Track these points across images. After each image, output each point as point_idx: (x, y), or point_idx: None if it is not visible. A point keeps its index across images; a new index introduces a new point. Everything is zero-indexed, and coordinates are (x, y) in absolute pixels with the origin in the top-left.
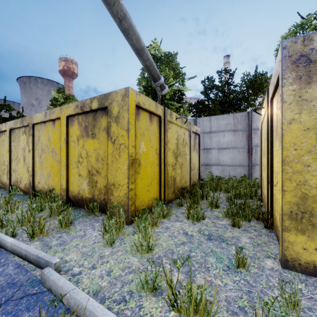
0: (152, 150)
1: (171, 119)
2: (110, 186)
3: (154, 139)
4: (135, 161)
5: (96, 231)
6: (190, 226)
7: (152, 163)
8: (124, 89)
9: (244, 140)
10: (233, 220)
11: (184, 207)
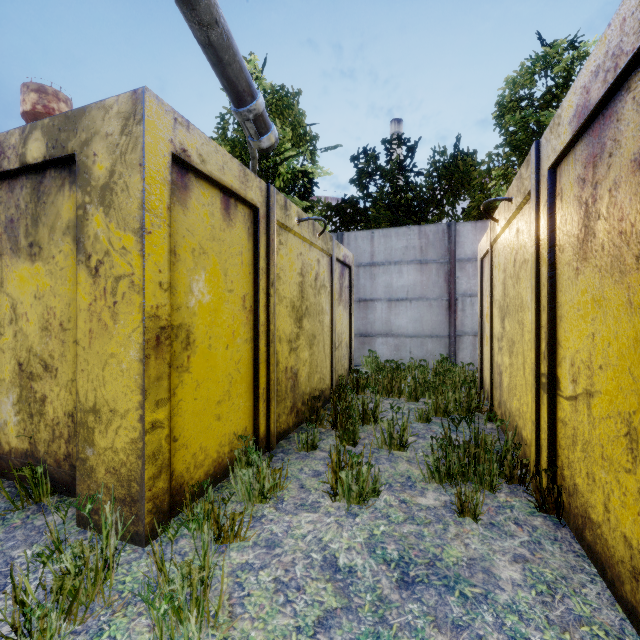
0: (231, 301)
1: (287, 220)
2: (85, 417)
3: (237, 270)
4: (174, 332)
5: (9, 592)
6: (343, 524)
7: (233, 336)
8: (129, 97)
9: (441, 284)
10: (458, 496)
11: (320, 452)
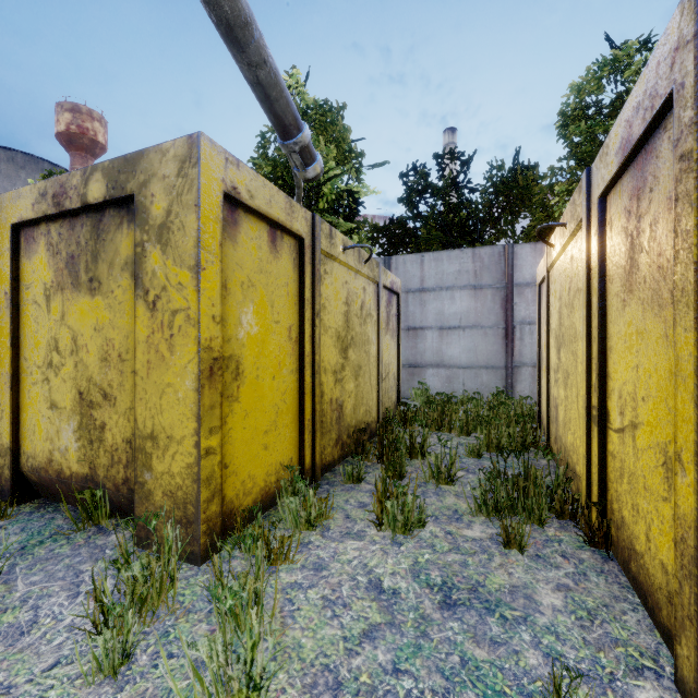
0: (277, 332)
1: (332, 249)
2: (143, 443)
3: (283, 301)
4: (225, 363)
5: (83, 599)
6: (388, 552)
7: (279, 367)
8: (185, 141)
9: (497, 310)
10: (504, 528)
11: (366, 485)
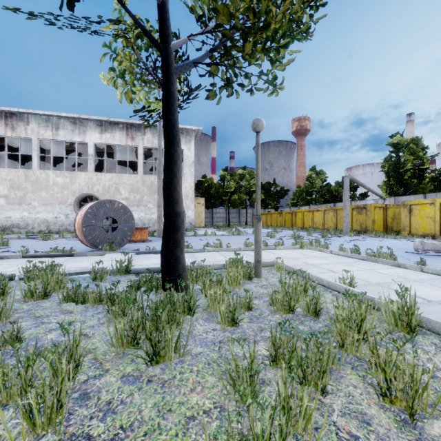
0: (380, 218)
1: (389, 207)
2: (367, 227)
3: (381, 214)
4: (374, 221)
5: None
6: None
7: (380, 221)
8: (371, 204)
9: None
10: None
11: None
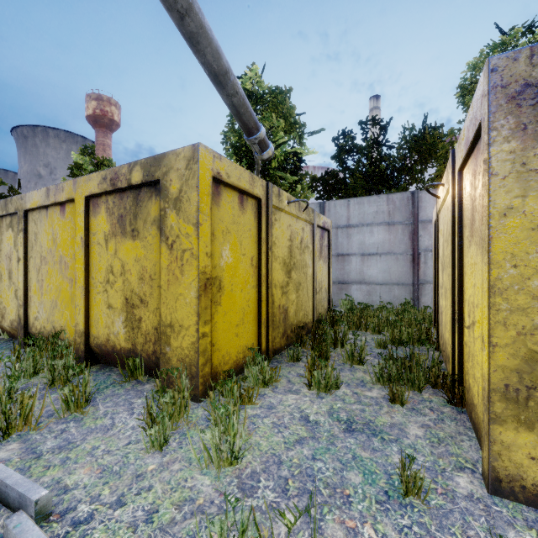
0: (244, 261)
1: (280, 204)
2: (165, 329)
3: (248, 241)
4: (213, 281)
5: (136, 415)
6: (314, 402)
7: (245, 283)
8: (191, 148)
9: (406, 241)
10: (391, 390)
11: (303, 363)
